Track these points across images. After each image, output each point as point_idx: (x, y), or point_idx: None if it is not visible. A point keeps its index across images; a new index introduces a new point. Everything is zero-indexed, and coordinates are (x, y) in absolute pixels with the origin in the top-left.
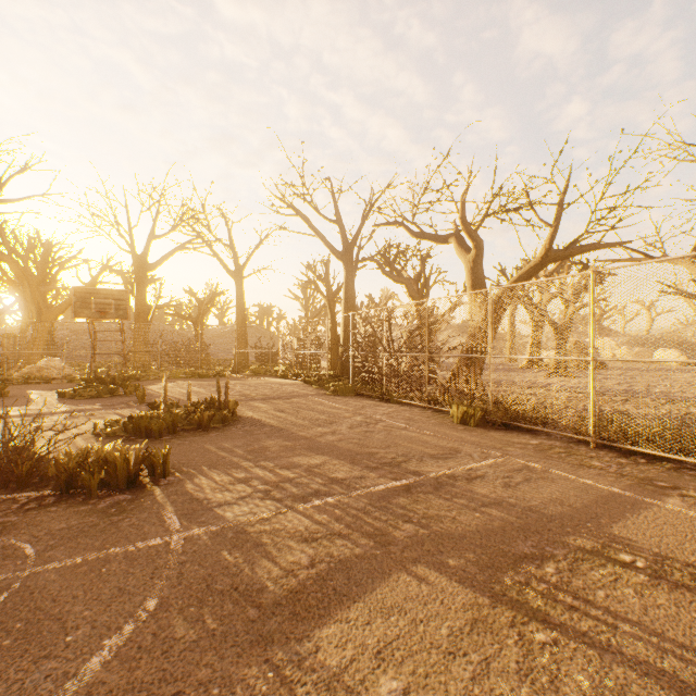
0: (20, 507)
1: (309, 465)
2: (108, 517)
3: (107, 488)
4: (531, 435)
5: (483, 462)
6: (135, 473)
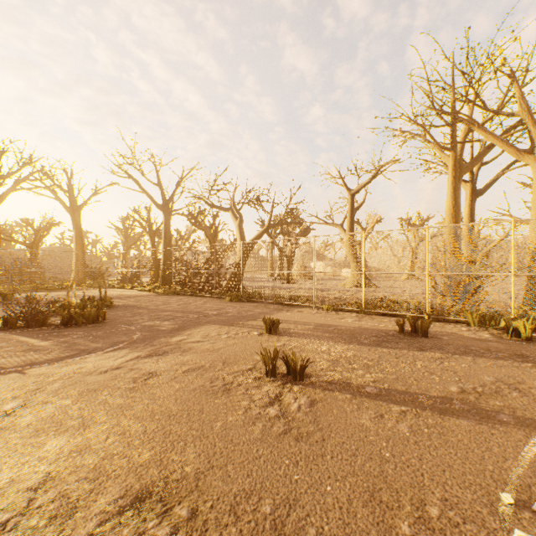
0: (53, 329)
1: (166, 314)
2: (98, 327)
3: (83, 324)
4: (256, 303)
5: (233, 309)
6: (96, 317)
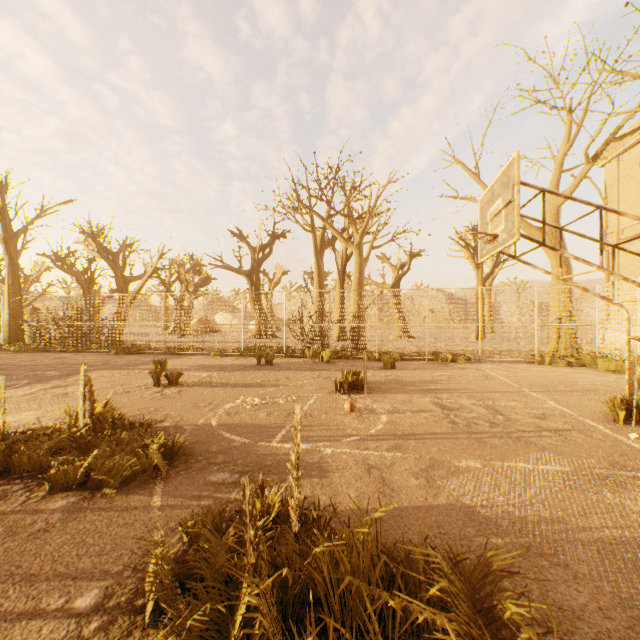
0: None
1: (44, 367)
2: None
3: None
4: (146, 354)
5: (122, 360)
6: None
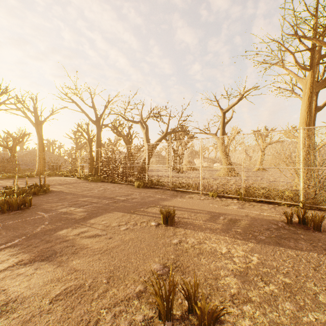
0: None
1: (84, 200)
2: (17, 215)
3: (9, 210)
4: (157, 189)
5: (139, 195)
6: (20, 204)
